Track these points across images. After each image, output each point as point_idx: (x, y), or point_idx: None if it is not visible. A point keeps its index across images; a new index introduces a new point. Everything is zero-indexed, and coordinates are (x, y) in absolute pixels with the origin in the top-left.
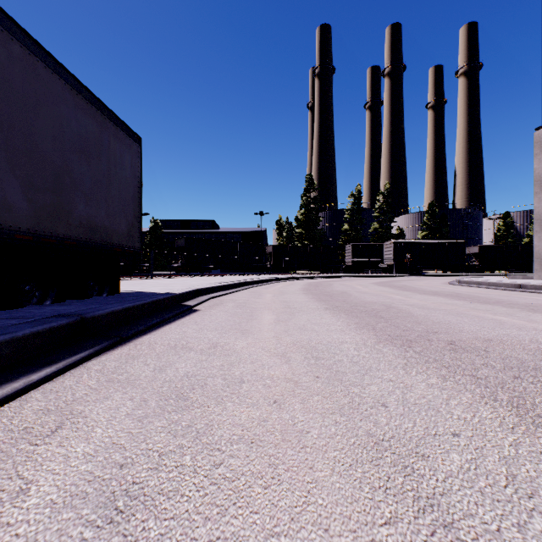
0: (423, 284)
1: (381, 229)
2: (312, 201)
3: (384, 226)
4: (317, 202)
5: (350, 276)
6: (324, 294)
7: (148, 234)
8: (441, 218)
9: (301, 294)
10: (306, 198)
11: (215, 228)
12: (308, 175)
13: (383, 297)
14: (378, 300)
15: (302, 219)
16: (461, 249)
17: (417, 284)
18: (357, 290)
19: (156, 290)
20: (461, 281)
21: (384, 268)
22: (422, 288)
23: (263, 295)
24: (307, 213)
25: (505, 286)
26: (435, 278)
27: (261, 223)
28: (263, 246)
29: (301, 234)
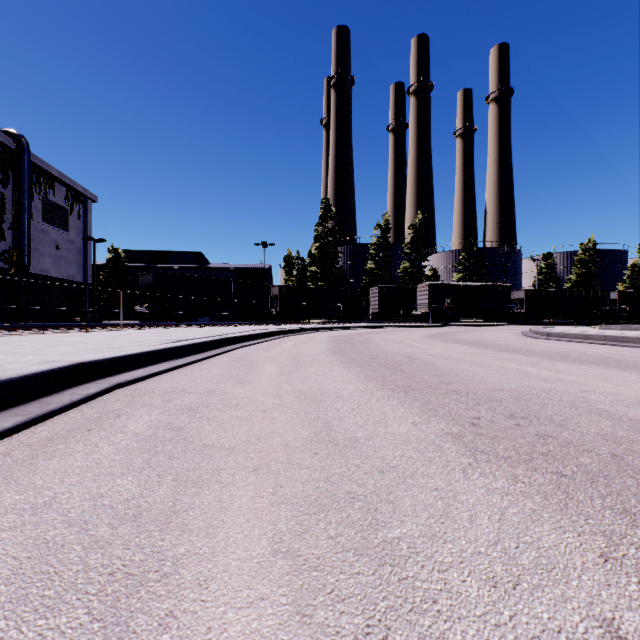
0: (500, 339)
1: (412, 268)
2: (330, 233)
3: (415, 265)
4: (335, 234)
5: (381, 326)
6: (381, 363)
7: (105, 268)
8: (479, 258)
9: (337, 364)
10: (321, 228)
11: (203, 263)
12: (325, 200)
13: (510, 372)
14: (521, 382)
15: (317, 255)
16: (506, 294)
17: (494, 339)
18: (426, 350)
19: None
20: (551, 334)
21: (417, 317)
22: (517, 345)
23: (258, 368)
24: (323, 248)
25: (639, 342)
26: (485, 328)
27: (264, 256)
28: (267, 287)
29: (316, 273)
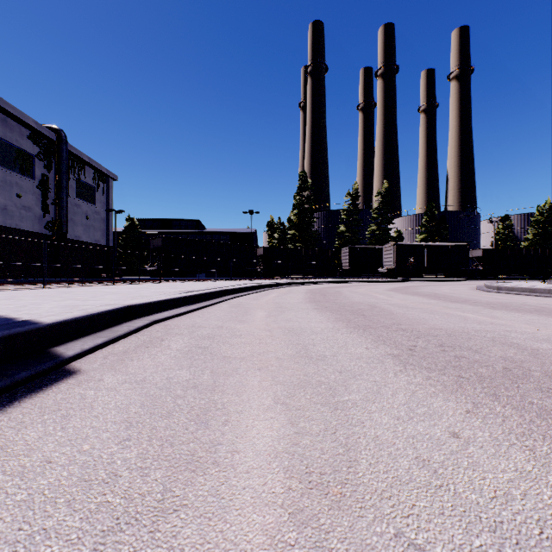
0: (454, 292)
1: (379, 231)
2: (306, 201)
3: (382, 228)
4: (311, 202)
5: (350, 281)
6: (348, 310)
7: (123, 234)
8: (440, 221)
9: (312, 310)
10: (299, 197)
11: (200, 228)
12: (302, 173)
13: (452, 317)
14: (457, 324)
15: (295, 220)
16: (465, 252)
17: (448, 292)
18: (386, 301)
19: (32, 311)
20: (501, 288)
21: (383, 273)
22: (467, 297)
23: (251, 312)
24: (301, 214)
25: None
26: (444, 283)
27: (251, 222)
28: (253, 248)
29: (295, 236)
